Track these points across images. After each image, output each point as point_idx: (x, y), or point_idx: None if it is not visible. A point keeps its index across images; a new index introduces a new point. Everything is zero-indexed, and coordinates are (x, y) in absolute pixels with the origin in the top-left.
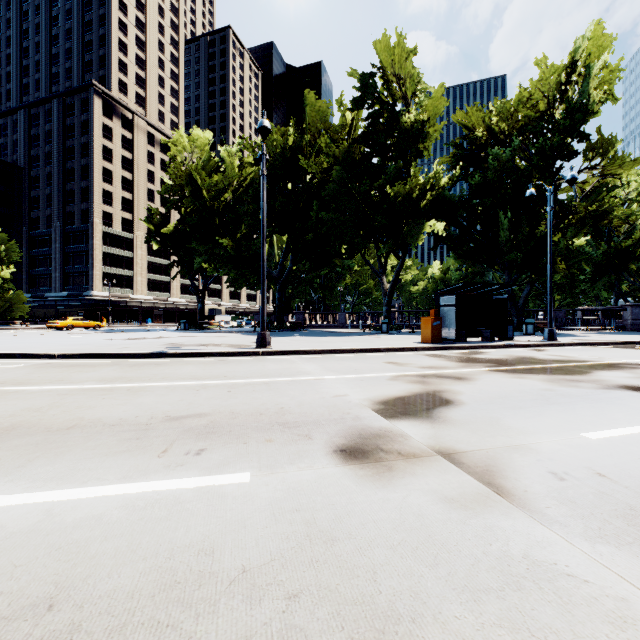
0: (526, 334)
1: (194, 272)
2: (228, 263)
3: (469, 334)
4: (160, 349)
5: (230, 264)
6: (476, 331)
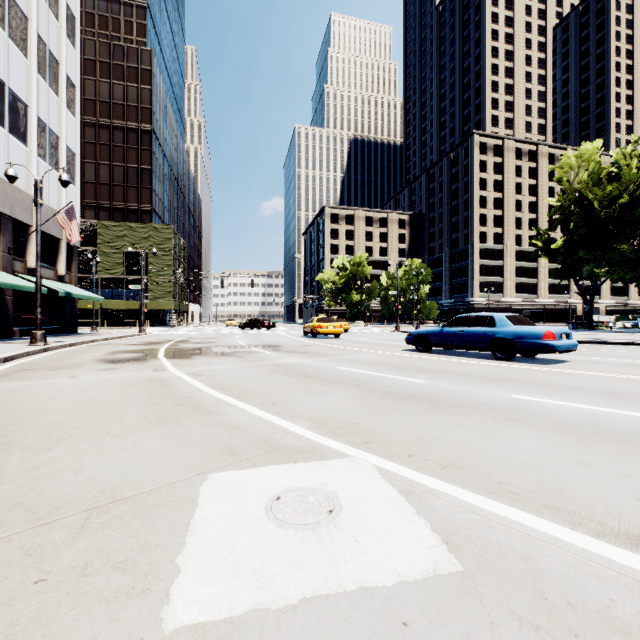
0: None
1: (578, 276)
2: (624, 267)
3: None
4: (587, 339)
5: (627, 267)
6: None
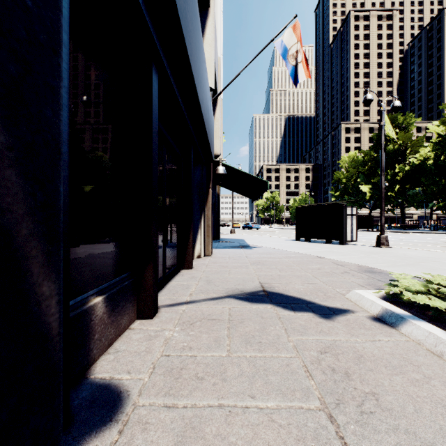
0: (430, 230)
1: None
2: (349, 204)
3: (363, 228)
4: None
5: (350, 204)
6: (366, 227)
